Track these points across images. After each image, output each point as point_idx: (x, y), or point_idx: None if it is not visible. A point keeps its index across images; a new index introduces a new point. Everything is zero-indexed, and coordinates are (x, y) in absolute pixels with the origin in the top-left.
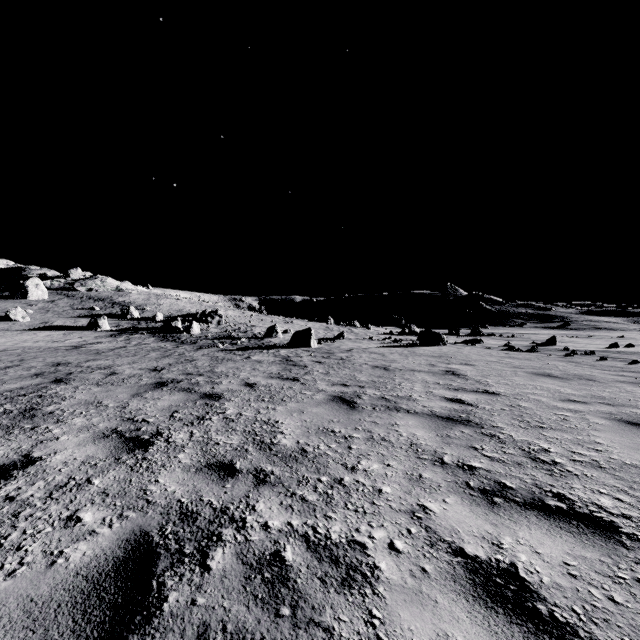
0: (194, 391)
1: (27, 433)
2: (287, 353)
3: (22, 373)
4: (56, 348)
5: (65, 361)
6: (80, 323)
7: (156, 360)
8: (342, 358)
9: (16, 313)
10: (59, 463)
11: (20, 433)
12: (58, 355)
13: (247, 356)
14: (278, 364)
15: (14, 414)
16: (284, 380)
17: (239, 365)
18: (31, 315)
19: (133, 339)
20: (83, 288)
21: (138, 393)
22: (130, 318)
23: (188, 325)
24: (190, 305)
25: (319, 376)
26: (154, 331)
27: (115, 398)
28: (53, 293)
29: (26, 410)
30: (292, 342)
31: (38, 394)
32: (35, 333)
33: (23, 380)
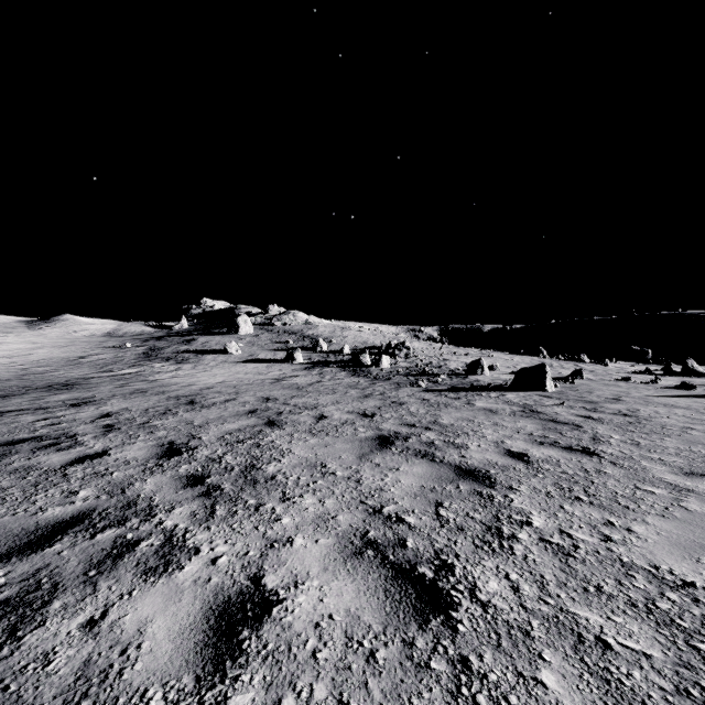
0: (438, 459)
1: (252, 517)
2: (519, 399)
3: (238, 409)
4: (262, 381)
5: (272, 396)
6: (278, 356)
7: (359, 400)
8: (624, 413)
9: (231, 347)
10: (308, 625)
11: (244, 515)
12: (265, 389)
13: (466, 401)
14: (525, 417)
15: (235, 473)
16: (569, 452)
17: (468, 415)
18: (242, 348)
19: (326, 373)
20: (279, 323)
21: (364, 454)
22: (319, 351)
23: (375, 358)
24: (373, 337)
25: (628, 449)
26: (343, 364)
27: (339, 460)
28: (257, 328)
29: (247, 468)
30: (516, 383)
31: (255, 441)
32: (245, 365)
33: (240, 419)
